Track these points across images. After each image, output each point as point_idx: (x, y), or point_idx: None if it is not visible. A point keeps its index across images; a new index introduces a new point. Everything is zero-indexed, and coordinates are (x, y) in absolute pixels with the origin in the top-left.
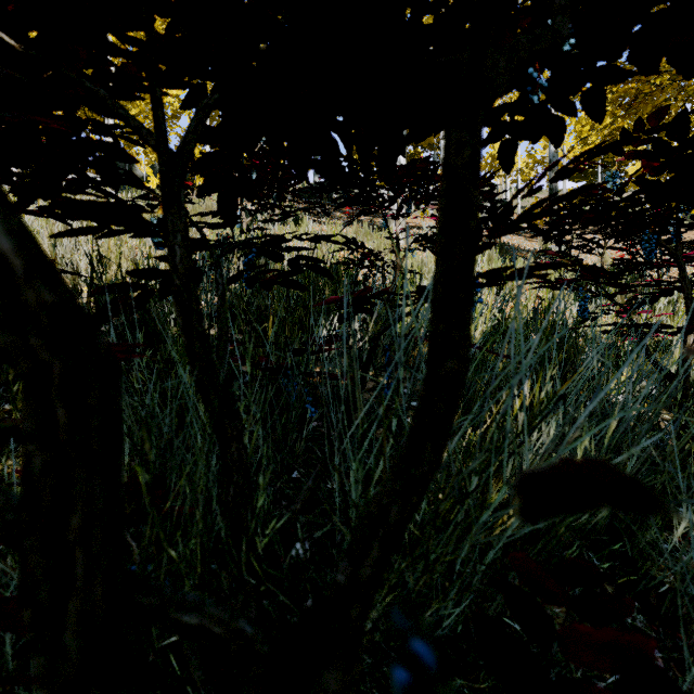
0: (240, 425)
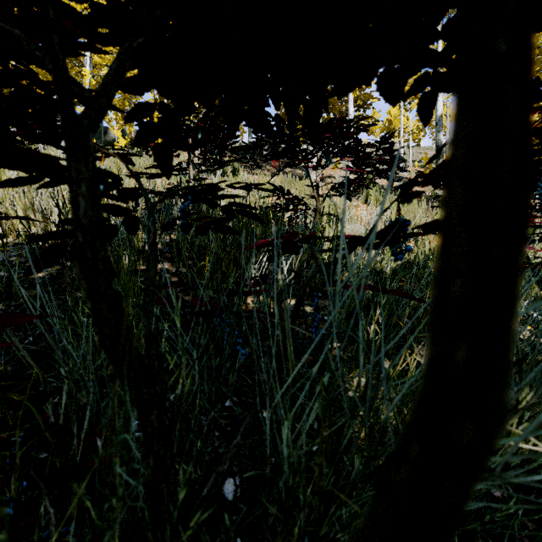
0: (163, 385)
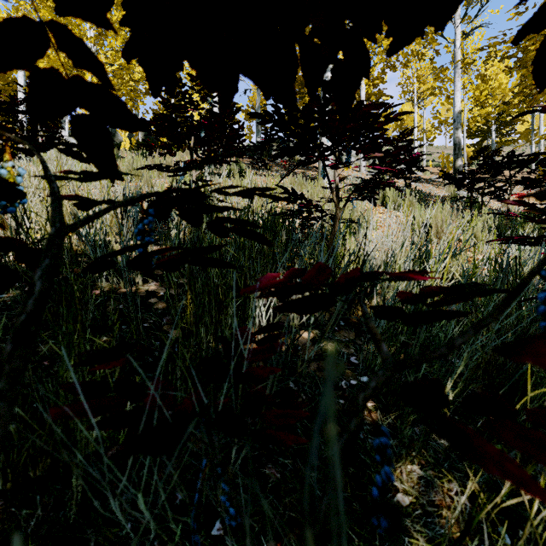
0: None
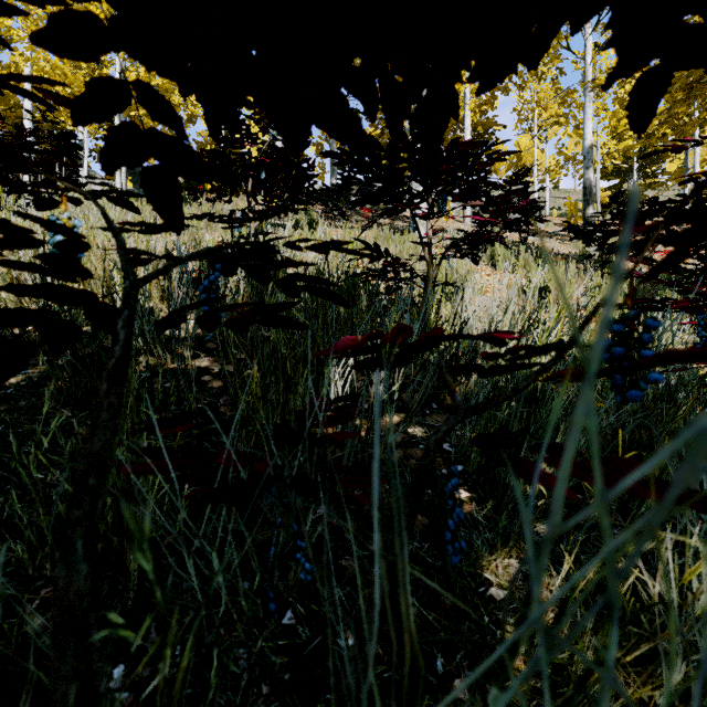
0: None
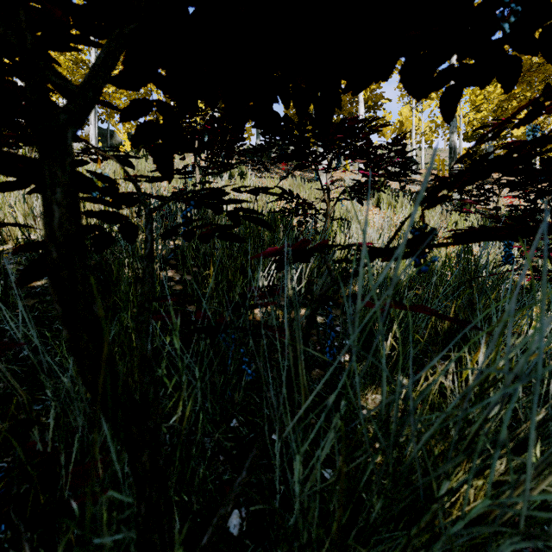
0: (157, 418)
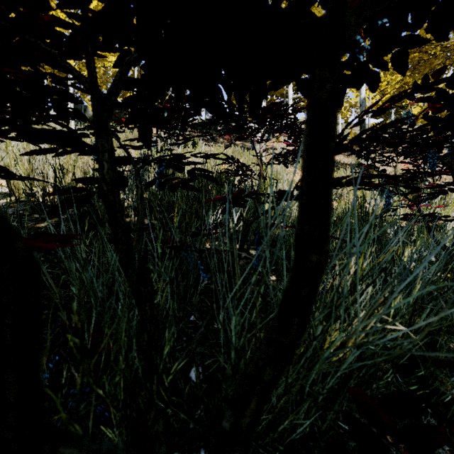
0: (152, 289)
